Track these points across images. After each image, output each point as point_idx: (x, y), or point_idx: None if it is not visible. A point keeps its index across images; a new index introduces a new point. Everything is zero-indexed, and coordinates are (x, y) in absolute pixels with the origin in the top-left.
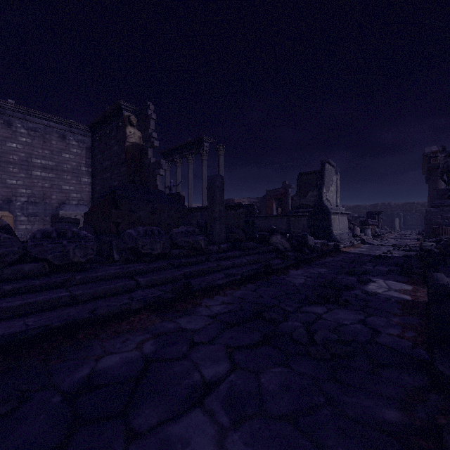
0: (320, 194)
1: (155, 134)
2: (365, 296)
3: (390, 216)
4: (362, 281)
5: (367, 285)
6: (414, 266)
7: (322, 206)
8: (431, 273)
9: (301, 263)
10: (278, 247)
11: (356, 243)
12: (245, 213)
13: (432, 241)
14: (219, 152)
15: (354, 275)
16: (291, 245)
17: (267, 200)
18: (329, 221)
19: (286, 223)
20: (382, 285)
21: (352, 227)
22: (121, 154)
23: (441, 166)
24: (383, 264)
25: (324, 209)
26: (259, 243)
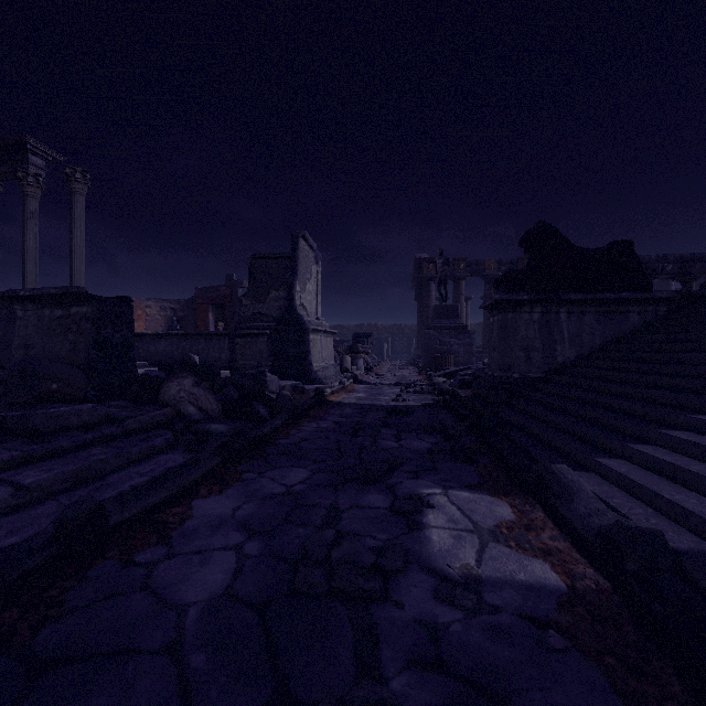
0: (291, 293)
1: None
2: (462, 632)
3: (378, 341)
4: (406, 512)
5: (424, 528)
6: (456, 428)
7: (294, 316)
8: (549, 467)
9: (243, 455)
10: (186, 409)
11: (349, 383)
12: (95, 318)
13: (439, 375)
14: (74, 184)
15: (377, 485)
16: (224, 401)
17: (197, 306)
18: (306, 345)
19: (228, 349)
20: (452, 515)
21: (337, 356)
22: None
23: (439, 276)
24: (409, 428)
25: (298, 321)
26: (134, 401)
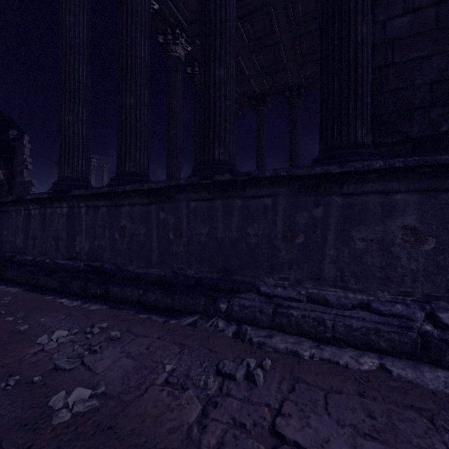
0: None
1: (30, 159)
2: None
3: None
4: None
5: None
6: None
7: None
8: None
9: None
10: None
11: None
12: None
13: None
14: (103, 168)
15: None
16: None
17: None
18: None
19: None
20: None
21: None
22: (2, 169)
23: None
24: None
25: None
26: None
